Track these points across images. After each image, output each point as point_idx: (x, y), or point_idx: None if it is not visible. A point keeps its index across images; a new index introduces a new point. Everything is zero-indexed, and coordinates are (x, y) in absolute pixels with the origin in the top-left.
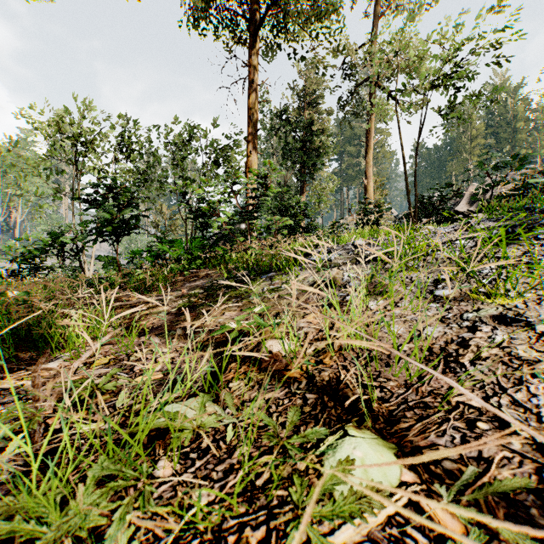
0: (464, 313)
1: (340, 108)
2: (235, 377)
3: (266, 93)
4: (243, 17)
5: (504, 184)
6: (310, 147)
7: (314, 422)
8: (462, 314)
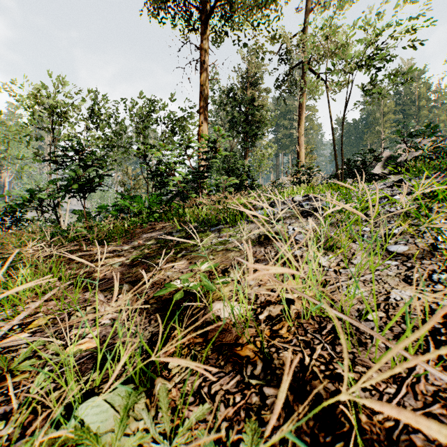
0: (432, 273)
1: (277, 87)
2: (176, 353)
3: (215, 74)
4: (196, 7)
5: (417, 150)
6: (252, 120)
7: (279, 443)
8: (431, 275)
